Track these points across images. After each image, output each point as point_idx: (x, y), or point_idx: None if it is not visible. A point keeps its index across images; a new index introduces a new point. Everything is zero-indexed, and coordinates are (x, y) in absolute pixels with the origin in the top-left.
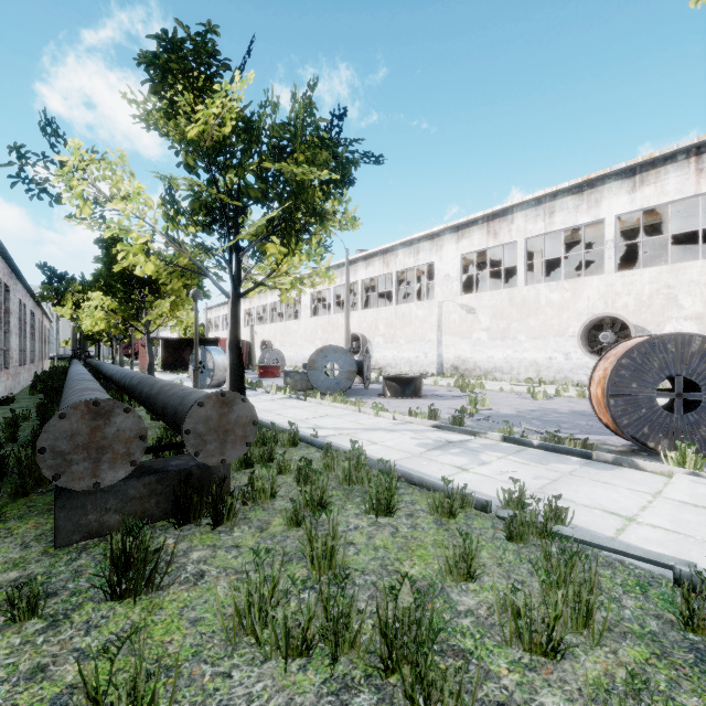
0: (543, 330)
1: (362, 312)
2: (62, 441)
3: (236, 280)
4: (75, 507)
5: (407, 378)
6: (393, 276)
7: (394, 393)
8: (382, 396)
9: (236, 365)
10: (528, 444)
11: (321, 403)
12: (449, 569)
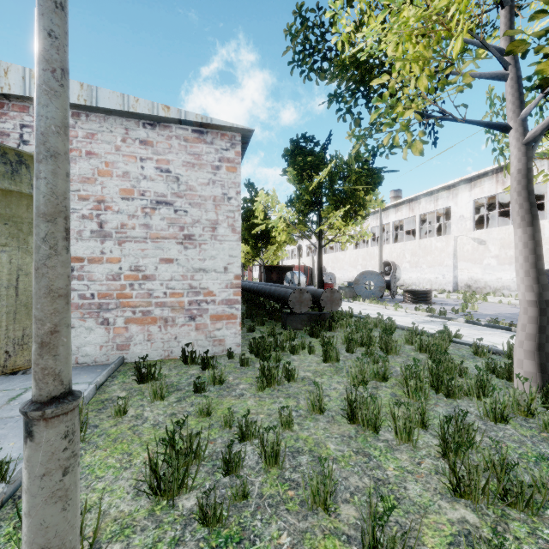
0: (547, 257)
1: (392, 245)
2: (294, 299)
3: (320, 240)
4: (291, 320)
5: (420, 291)
6: (417, 218)
7: (410, 300)
8: (402, 302)
9: (320, 281)
10: (479, 324)
11: (362, 304)
12: (406, 342)
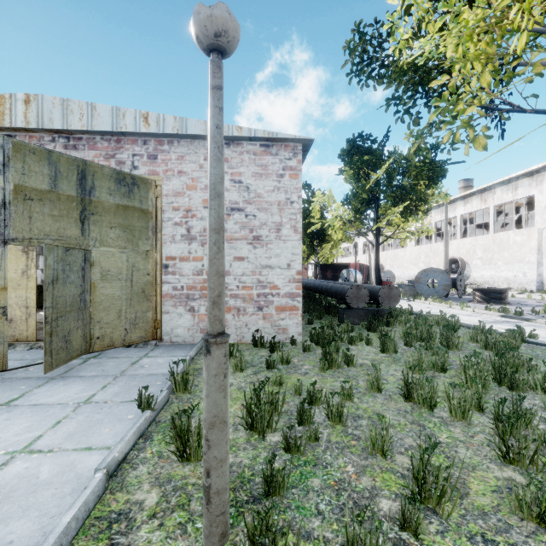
0: None
1: (460, 241)
2: (351, 294)
3: (377, 237)
4: (348, 315)
5: (492, 290)
6: (490, 210)
7: (481, 300)
8: (471, 302)
9: (378, 278)
10: None
11: (424, 302)
12: (470, 339)
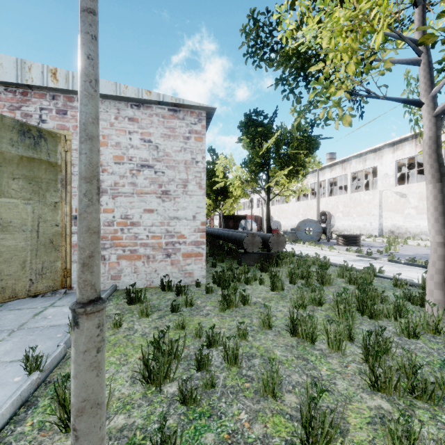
0: None
1: (328, 198)
2: (247, 241)
3: (268, 194)
4: (245, 258)
5: (350, 236)
6: (348, 176)
7: (343, 243)
8: (336, 245)
9: (269, 227)
10: (399, 262)
11: (303, 246)
12: (338, 276)
